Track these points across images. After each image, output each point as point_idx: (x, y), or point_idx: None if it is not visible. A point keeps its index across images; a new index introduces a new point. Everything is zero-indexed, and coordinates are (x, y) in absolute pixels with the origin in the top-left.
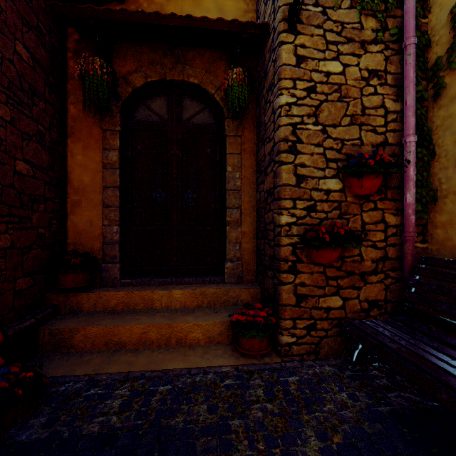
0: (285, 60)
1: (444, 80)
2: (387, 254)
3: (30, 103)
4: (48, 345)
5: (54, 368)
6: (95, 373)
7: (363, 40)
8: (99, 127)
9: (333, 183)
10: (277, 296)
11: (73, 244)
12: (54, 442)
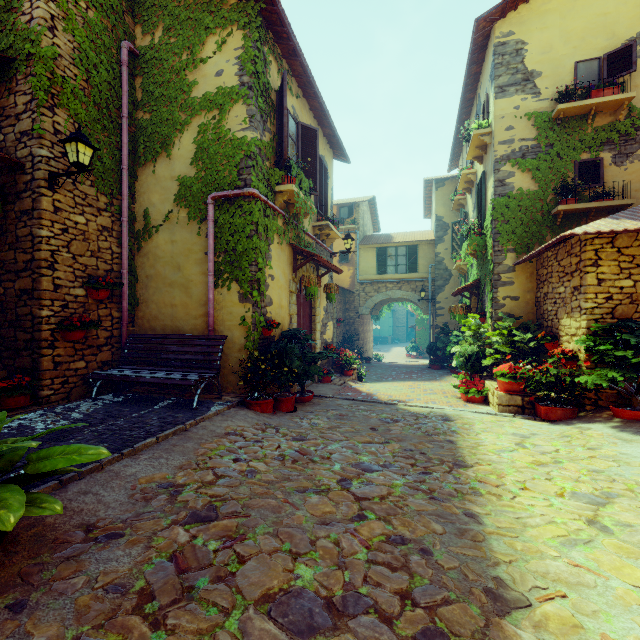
0: (46, 207)
1: (142, 244)
2: (113, 334)
3: None
4: None
5: None
6: None
7: (99, 207)
8: None
9: (80, 291)
10: (38, 365)
11: None
12: None
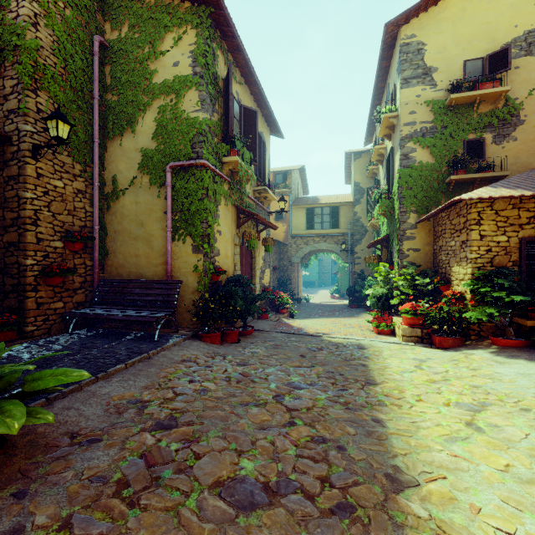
0: (30, 174)
1: (111, 204)
2: (87, 279)
3: None
4: None
5: None
6: None
7: (75, 174)
8: None
9: (59, 243)
10: (23, 306)
11: None
12: None
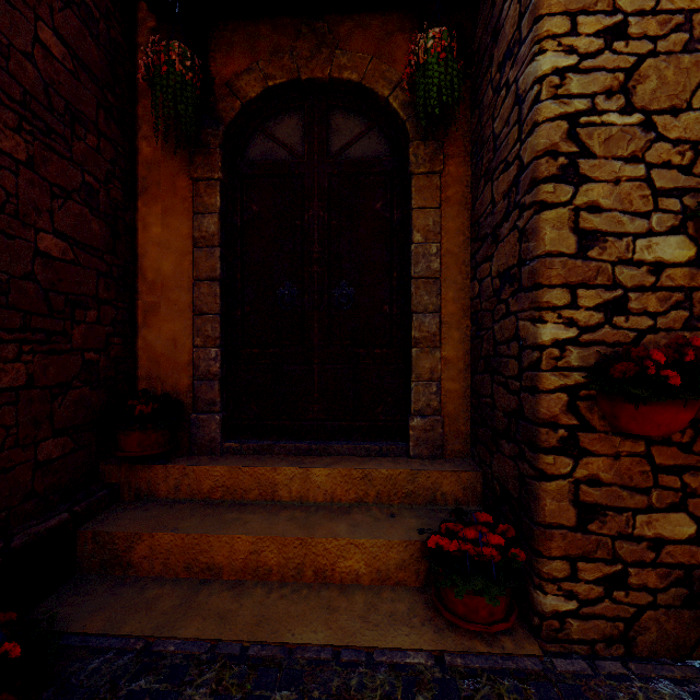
0: None
1: None
2: None
3: (68, 135)
4: (91, 559)
5: (91, 613)
6: (157, 636)
7: None
8: (187, 175)
9: (670, 246)
10: (529, 501)
11: (147, 379)
12: None
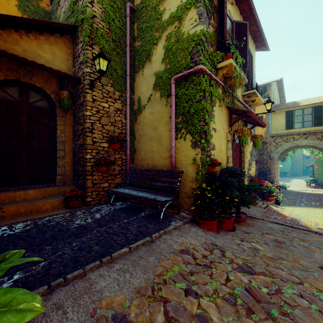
0: (88, 99)
1: (137, 117)
2: (122, 168)
3: None
4: None
5: None
6: None
7: (115, 98)
8: None
9: (105, 144)
10: (85, 184)
11: None
12: (3, 237)
